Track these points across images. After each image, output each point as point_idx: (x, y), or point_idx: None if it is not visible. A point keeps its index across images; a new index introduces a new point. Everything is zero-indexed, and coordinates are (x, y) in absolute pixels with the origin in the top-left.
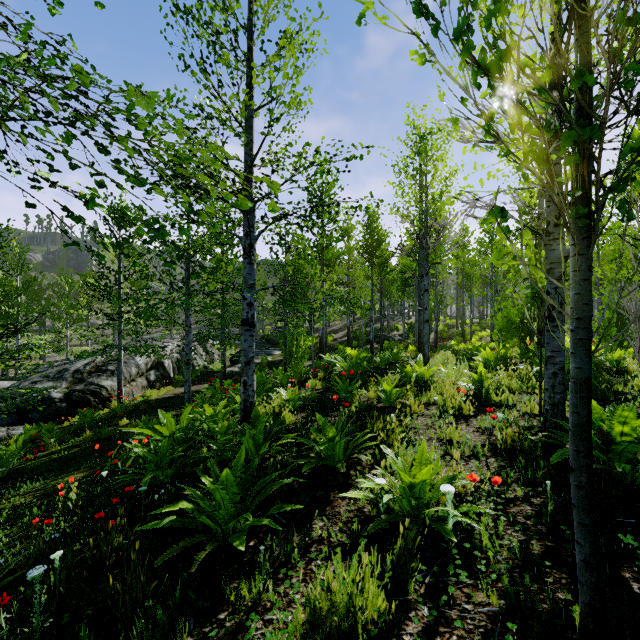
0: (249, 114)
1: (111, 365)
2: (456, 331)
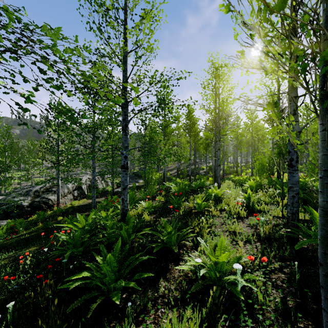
0: (125, 54)
1: (54, 188)
2: (233, 170)
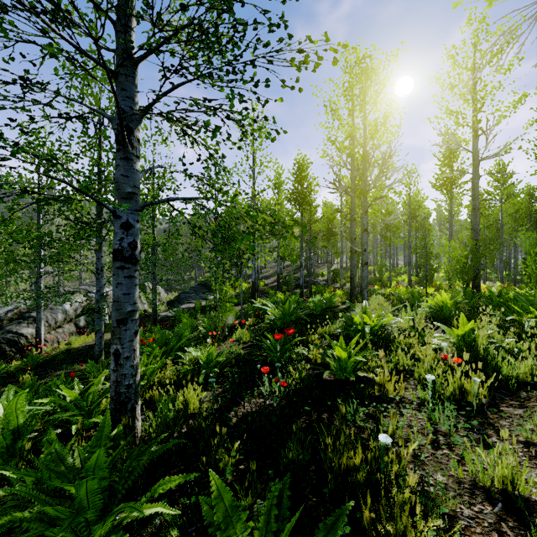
0: None
1: (35, 311)
2: (374, 277)
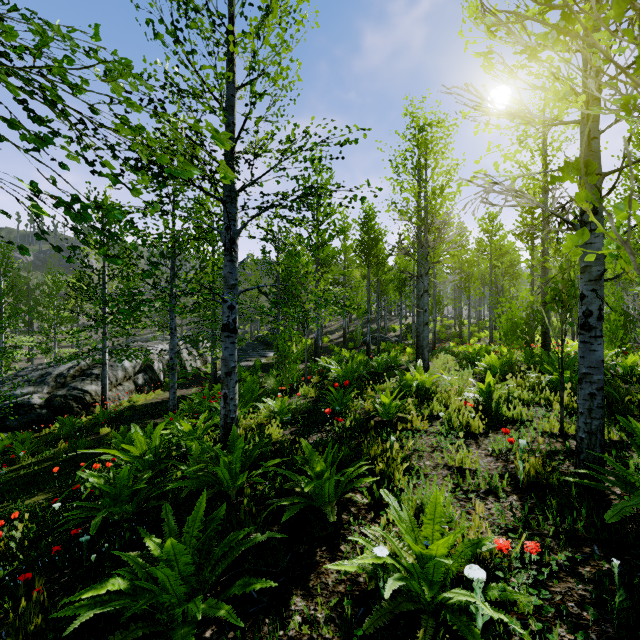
0: (230, 92)
1: (96, 369)
2: (454, 332)
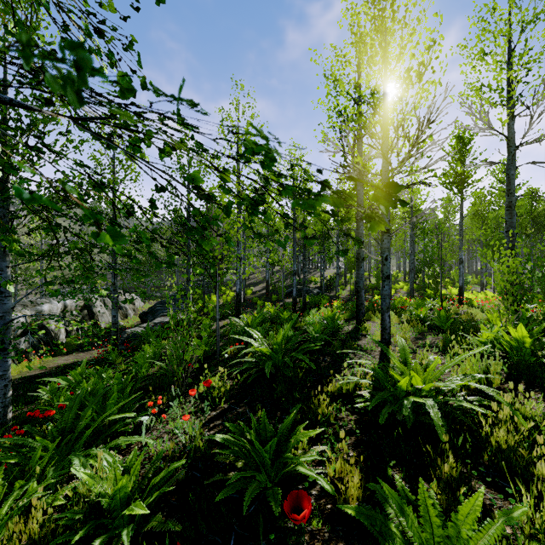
0: None
1: None
2: (370, 284)
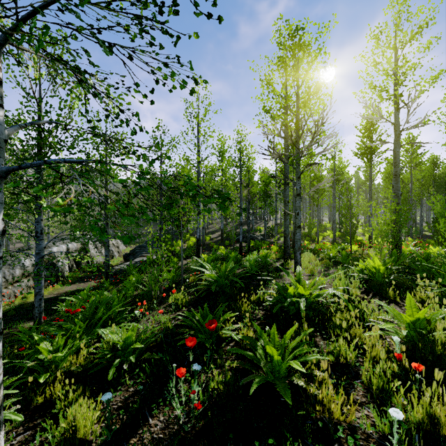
0: None
1: None
2: (304, 232)
